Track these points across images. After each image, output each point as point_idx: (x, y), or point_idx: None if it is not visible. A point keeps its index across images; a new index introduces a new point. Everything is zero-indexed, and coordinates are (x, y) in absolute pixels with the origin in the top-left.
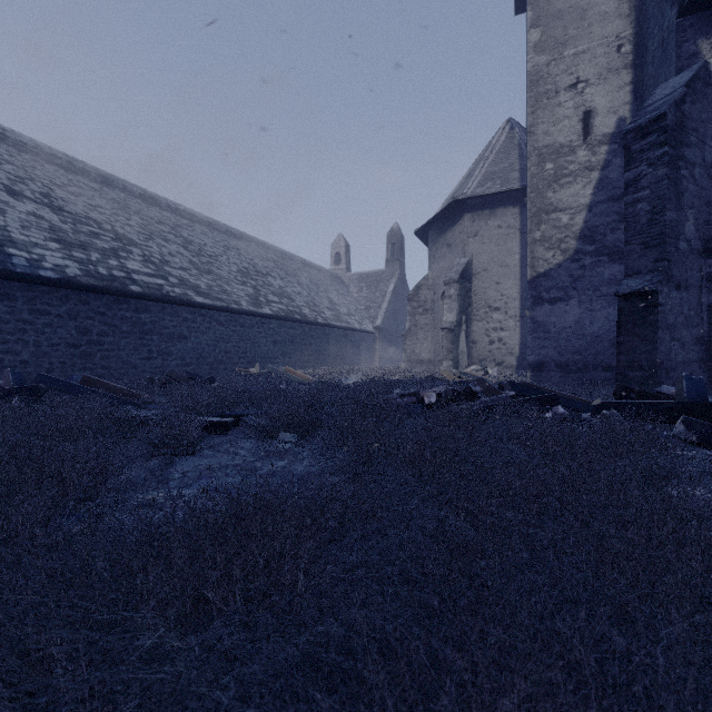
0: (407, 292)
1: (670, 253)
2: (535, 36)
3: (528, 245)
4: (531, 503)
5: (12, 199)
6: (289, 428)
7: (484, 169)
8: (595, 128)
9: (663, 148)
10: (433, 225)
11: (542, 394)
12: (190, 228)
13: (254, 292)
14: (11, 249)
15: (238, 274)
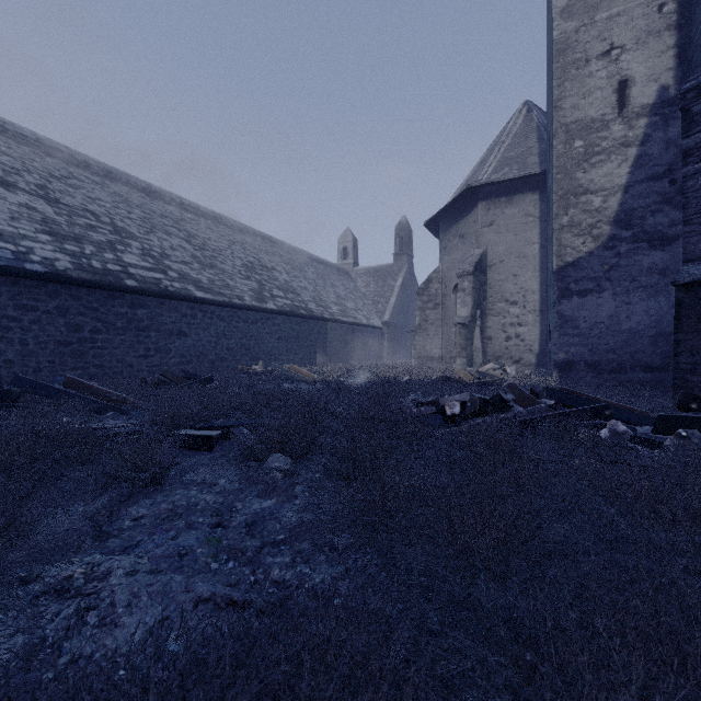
0: (416, 286)
1: None
2: None
3: (555, 231)
4: None
5: (4, 190)
6: (282, 450)
7: (500, 154)
8: (632, 99)
9: None
10: (444, 215)
11: (586, 403)
12: (195, 222)
13: (258, 286)
14: None
15: (242, 268)
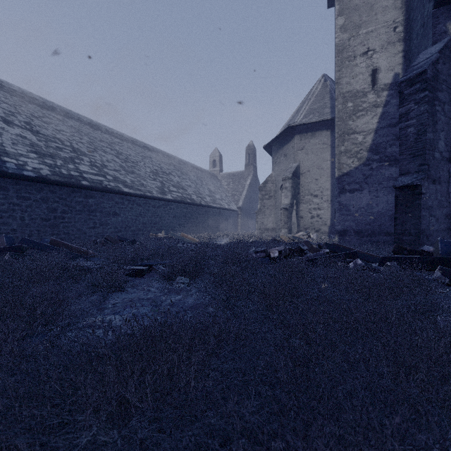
0: (258, 185)
1: (429, 160)
2: (341, 21)
3: (336, 155)
4: (346, 328)
5: (6, 126)
6: (183, 274)
7: (308, 107)
8: (379, 80)
9: (424, 92)
10: (275, 142)
11: (346, 251)
12: (120, 144)
13: (161, 185)
14: (5, 158)
15: (151, 173)
